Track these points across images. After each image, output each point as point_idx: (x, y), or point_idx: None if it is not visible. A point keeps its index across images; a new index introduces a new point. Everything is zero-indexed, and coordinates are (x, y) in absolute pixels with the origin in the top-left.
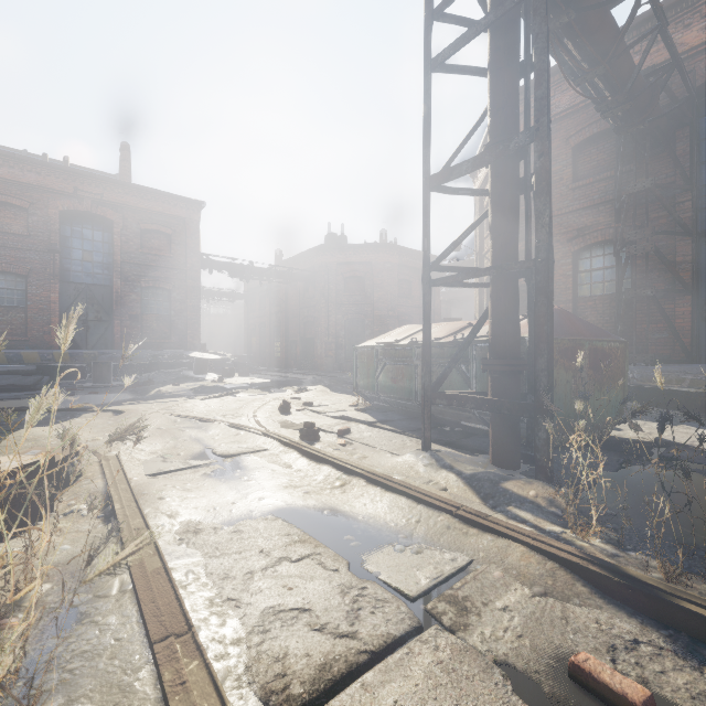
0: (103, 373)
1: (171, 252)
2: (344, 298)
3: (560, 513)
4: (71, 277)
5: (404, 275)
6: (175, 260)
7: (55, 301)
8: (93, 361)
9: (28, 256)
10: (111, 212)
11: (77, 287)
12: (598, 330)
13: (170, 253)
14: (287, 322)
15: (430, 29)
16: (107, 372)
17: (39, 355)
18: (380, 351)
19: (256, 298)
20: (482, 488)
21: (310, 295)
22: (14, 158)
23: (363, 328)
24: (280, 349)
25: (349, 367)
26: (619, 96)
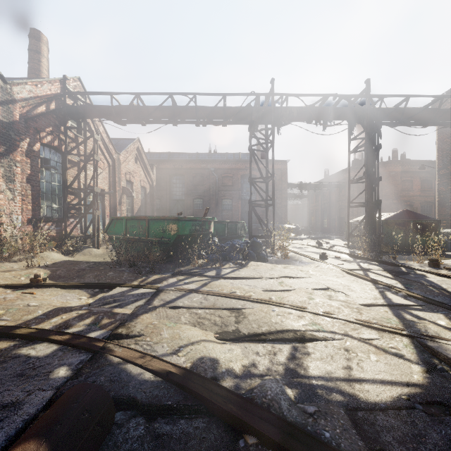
0: (255, 232)
1: (276, 183)
2: (362, 194)
3: (362, 254)
4: (243, 198)
5: (406, 177)
6: (277, 187)
7: (239, 207)
8: (253, 228)
9: (232, 192)
10: (255, 172)
11: (245, 201)
12: (423, 216)
13: (275, 184)
14: (330, 209)
15: (349, 144)
16: (256, 232)
17: None
18: (352, 224)
19: (313, 196)
20: (351, 252)
21: (342, 194)
22: (229, 161)
23: None
24: (326, 223)
25: None
26: (450, 124)
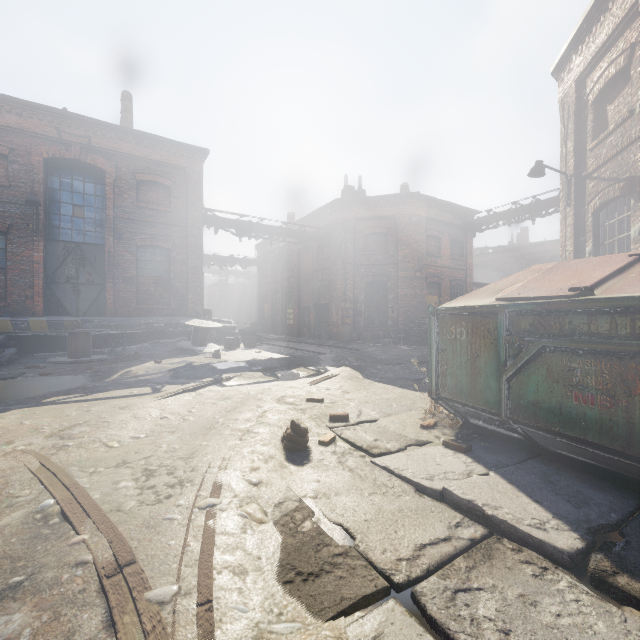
0: (79, 345)
1: (170, 206)
2: (363, 258)
3: None
4: (59, 235)
5: (432, 230)
6: (175, 216)
7: (39, 261)
8: (64, 330)
9: (7, 210)
10: (103, 160)
11: (67, 246)
12: None
13: (169, 207)
14: (299, 287)
15: None
16: (84, 343)
17: (11, 323)
18: (516, 317)
19: (268, 264)
20: None
21: (324, 256)
22: None
23: (385, 291)
24: (292, 316)
25: (369, 337)
26: None
